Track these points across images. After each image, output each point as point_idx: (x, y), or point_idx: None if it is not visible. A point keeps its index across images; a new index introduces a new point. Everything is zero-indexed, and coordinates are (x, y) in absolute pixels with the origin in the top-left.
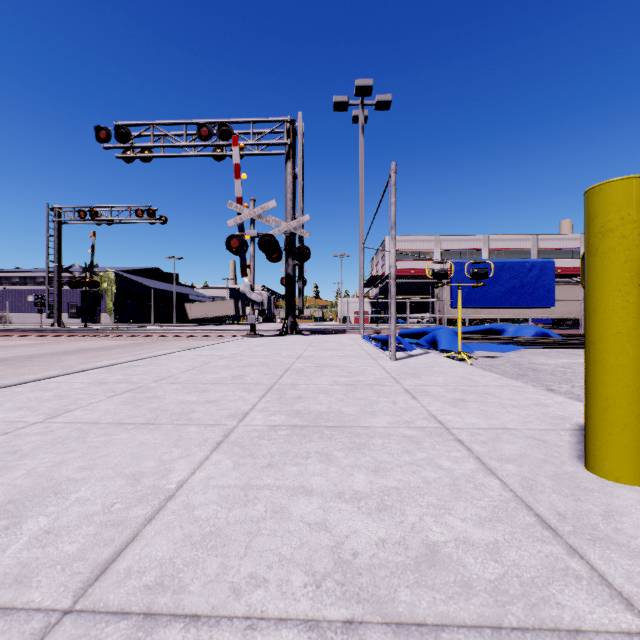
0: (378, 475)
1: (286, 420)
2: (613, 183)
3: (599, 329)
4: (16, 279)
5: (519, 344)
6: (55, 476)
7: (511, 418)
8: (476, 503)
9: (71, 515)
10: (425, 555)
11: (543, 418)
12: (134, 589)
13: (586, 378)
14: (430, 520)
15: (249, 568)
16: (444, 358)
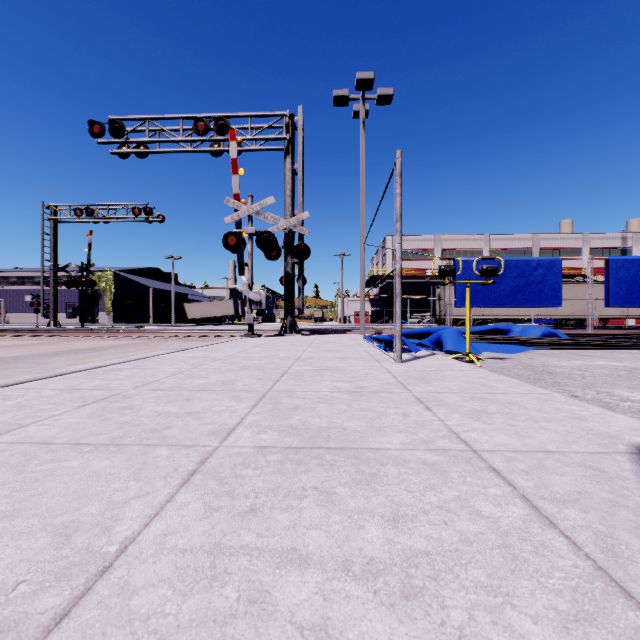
0: (398, 528)
1: (278, 439)
2: None
3: None
4: (14, 279)
5: (527, 345)
6: None
7: (549, 436)
8: (545, 582)
9: None
10: None
11: (587, 436)
12: None
13: None
14: (485, 619)
15: None
16: (452, 360)
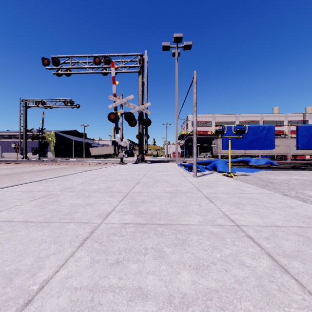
0: (199, 273)
1: (133, 219)
2: None
3: None
4: (6, 136)
5: (258, 168)
6: None
7: (276, 217)
8: (288, 311)
9: None
10: None
11: (297, 217)
12: None
13: None
14: None
15: None
16: (222, 176)
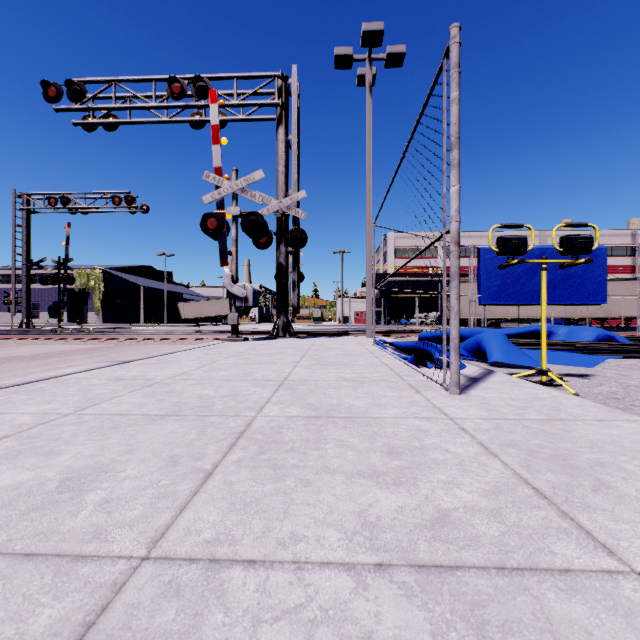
0: None
1: None
2: None
3: None
4: None
5: (586, 352)
6: None
7: None
8: None
9: None
10: None
11: None
12: None
13: None
14: None
15: None
16: (539, 387)
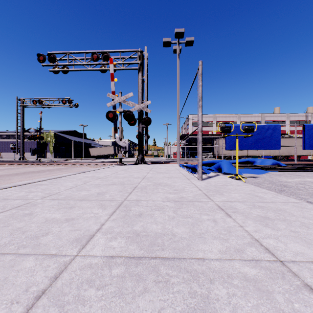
0: None
1: (124, 247)
2: None
3: None
4: (4, 136)
5: (265, 169)
6: None
7: None
8: None
9: None
10: None
11: None
12: None
13: None
14: None
15: None
16: (230, 178)
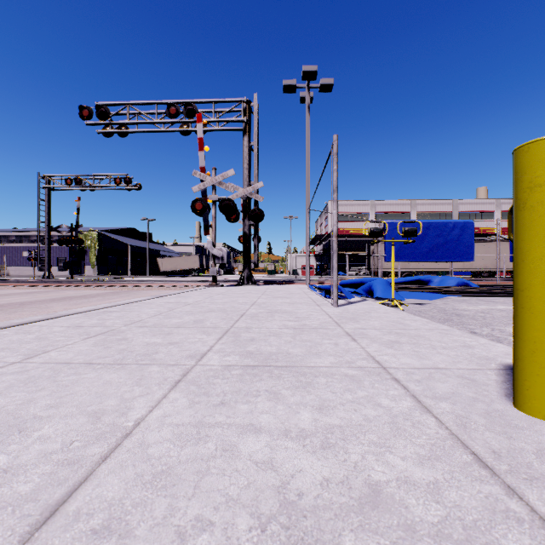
0: (322, 413)
1: (239, 360)
2: (541, 141)
3: (527, 277)
4: (13, 237)
5: (443, 293)
6: (22, 414)
7: (441, 358)
8: (415, 441)
9: (31, 453)
10: (368, 496)
11: (470, 358)
12: (80, 533)
13: (514, 323)
14: (372, 458)
15: (196, 510)
16: (379, 305)
